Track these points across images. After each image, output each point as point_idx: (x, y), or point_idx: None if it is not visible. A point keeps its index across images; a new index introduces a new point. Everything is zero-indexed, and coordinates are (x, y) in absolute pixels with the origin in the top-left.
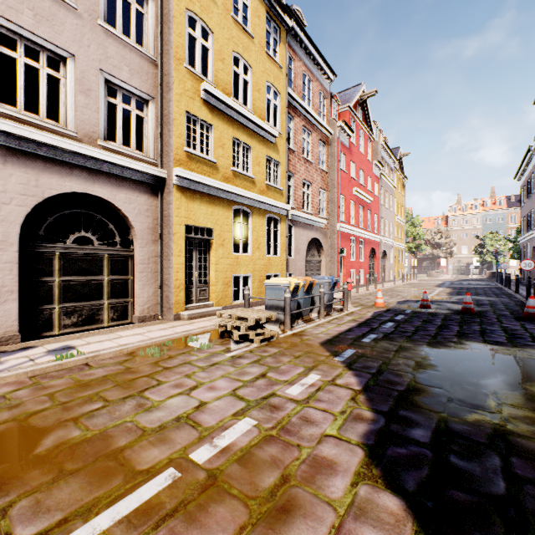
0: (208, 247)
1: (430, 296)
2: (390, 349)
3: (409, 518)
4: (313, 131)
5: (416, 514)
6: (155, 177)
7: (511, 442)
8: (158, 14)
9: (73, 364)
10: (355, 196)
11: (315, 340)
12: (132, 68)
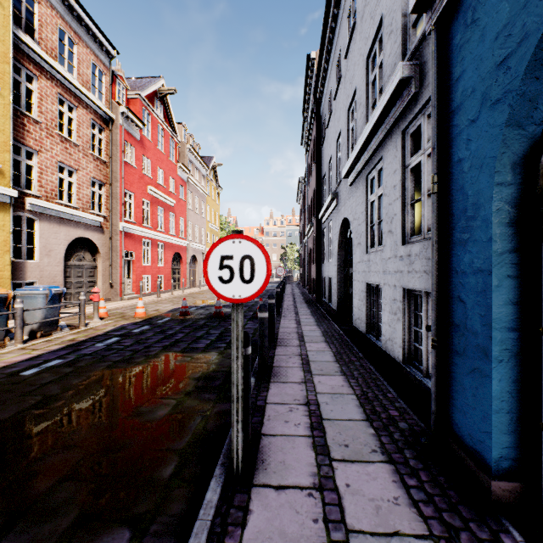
0: None
1: (215, 300)
2: (41, 382)
3: None
4: (79, 106)
5: None
6: None
7: None
8: None
9: None
10: (151, 196)
11: None
12: None
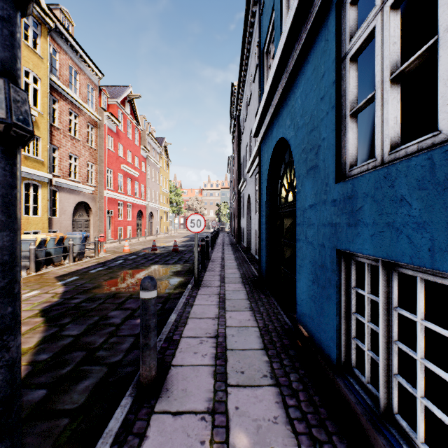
0: None
1: (169, 243)
2: (103, 274)
3: (43, 321)
4: (80, 115)
5: (47, 319)
6: None
7: (116, 295)
8: None
9: None
10: (123, 171)
11: (53, 276)
12: None
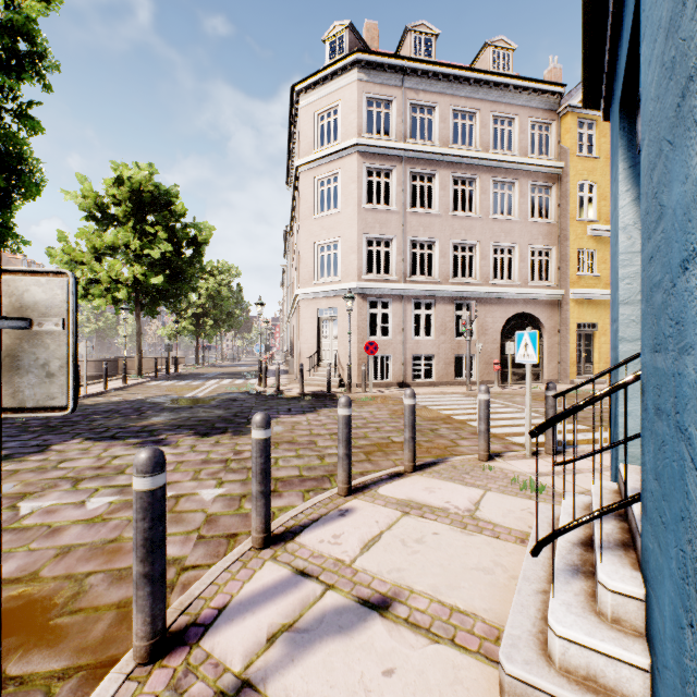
0: (592, 336)
1: None
2: None
3: None
4: None
5: None
6: (556, 295)
7: None
8: (557, 193)
9: (538, 391)
10: None
11: None
12: (543, 235)
